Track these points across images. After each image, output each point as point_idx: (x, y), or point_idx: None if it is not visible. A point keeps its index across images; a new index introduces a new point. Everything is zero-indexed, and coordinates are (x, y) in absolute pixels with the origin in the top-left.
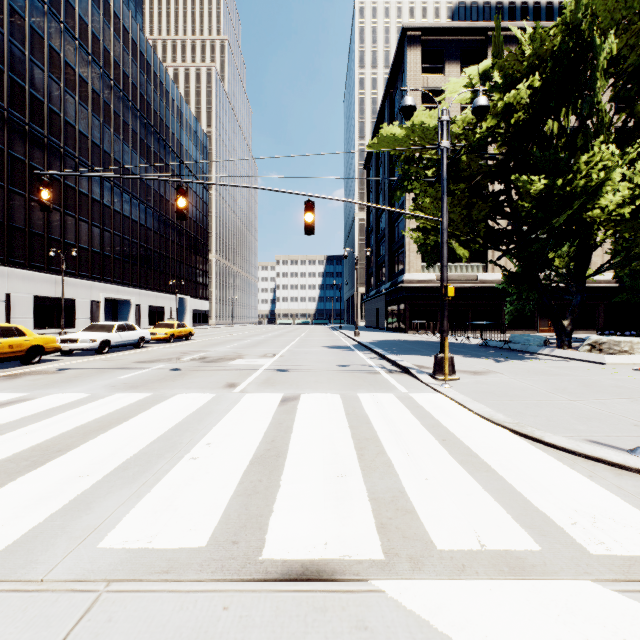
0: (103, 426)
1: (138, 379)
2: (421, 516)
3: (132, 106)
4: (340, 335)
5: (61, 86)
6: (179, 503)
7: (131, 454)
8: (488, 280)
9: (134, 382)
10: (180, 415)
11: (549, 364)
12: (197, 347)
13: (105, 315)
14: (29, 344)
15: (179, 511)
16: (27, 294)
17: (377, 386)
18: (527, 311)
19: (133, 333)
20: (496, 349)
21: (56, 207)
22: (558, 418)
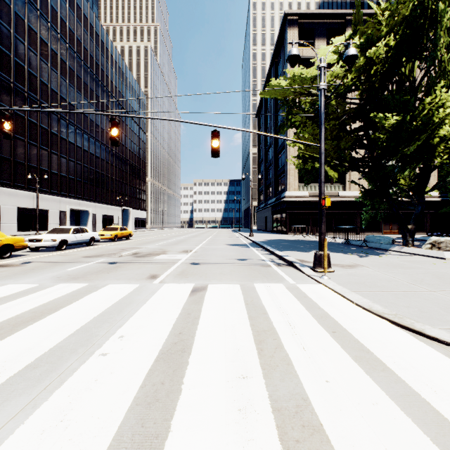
0: (34, 317)
1: (81, 271)
2: (331, 438)
3: (90, 71)
4: (239, 236)
5: (37, 56)
6: (72, 417)
7: (46, 349)
8: (346, 196)
9: (76, 274)
10: (104, 305)
11: (401, 259)
12: (133, 245)
13: (70, 221)
14: (1, 243)
15: (68, 430)
16: (12, 206)
17: (269, 277)
18: (379, 218)
19: (85, 234)
20: (356, 246)
21: (34, 143)
22: (428, 309)
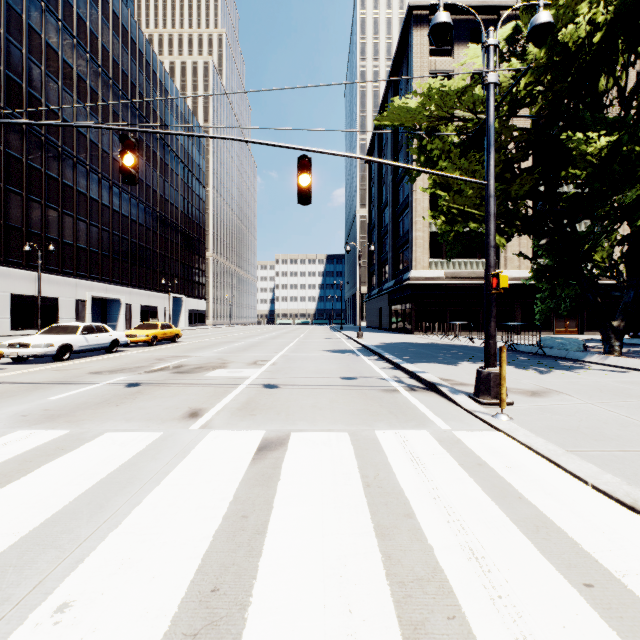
0: None
1: (71, 402)
2: None
3: (122, 95)
4: (341, 336)
5: (42, 69)
6: None
7: None
8: None
9: (60, 408)
10: (71, 490)
11: (615, 378)
12: (179, 351)
13: (93, 315)
14: None
15: None
16: (2, 292)
17: (401, 416)
18: (563, 310)
19: (103, 336)
20: (526, 355)
21: (36, 199)
22: None
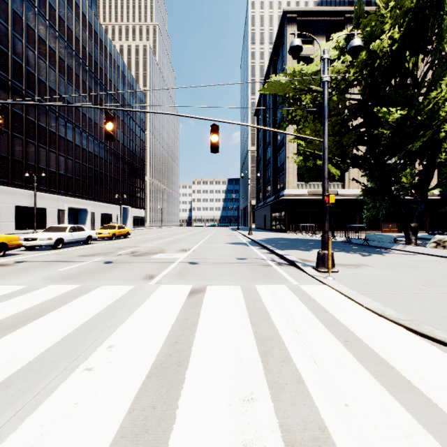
0: (17, 322)
1: (74, 271)
2: None
3: (88, 70)
4: (238, 234)
5: (35, 53)
6: None
7: (24, 362)
8: (345, 194)
9: (70, 274)
10: (95, 309)
11: (406, 258)
12: (131, 243)
13: (69, 220)
14: None
15: None
16: (10, 204)
17: (271, 278)
18: (381, 216)
19: (82, 233)
20: (357, 245)
21: (32, 141)
22: (446, 314)
